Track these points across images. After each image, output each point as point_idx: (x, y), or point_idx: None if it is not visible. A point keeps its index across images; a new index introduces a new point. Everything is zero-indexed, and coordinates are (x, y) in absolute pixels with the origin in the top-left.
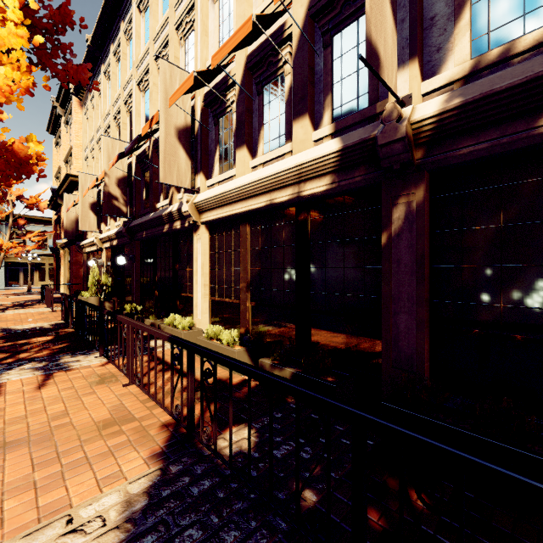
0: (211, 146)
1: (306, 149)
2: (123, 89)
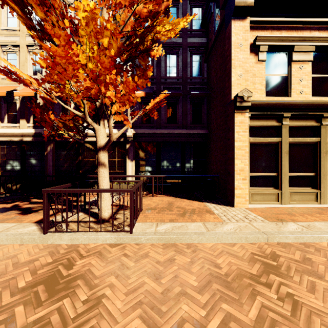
0: None
1: (25, 128)
2: None
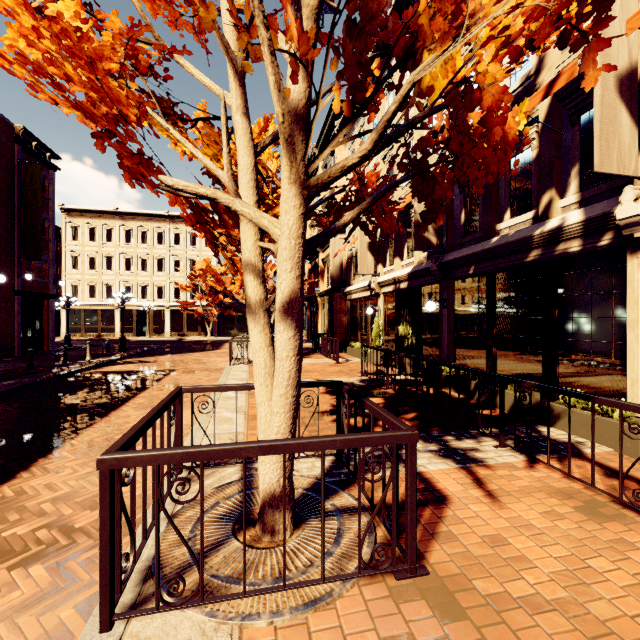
0: None
1: None
2: None
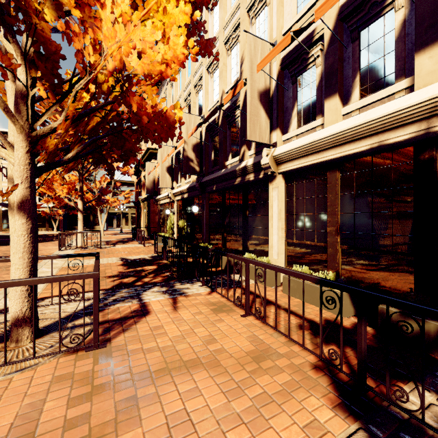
0: (287, 104)
1: None
2: (193, 76)
